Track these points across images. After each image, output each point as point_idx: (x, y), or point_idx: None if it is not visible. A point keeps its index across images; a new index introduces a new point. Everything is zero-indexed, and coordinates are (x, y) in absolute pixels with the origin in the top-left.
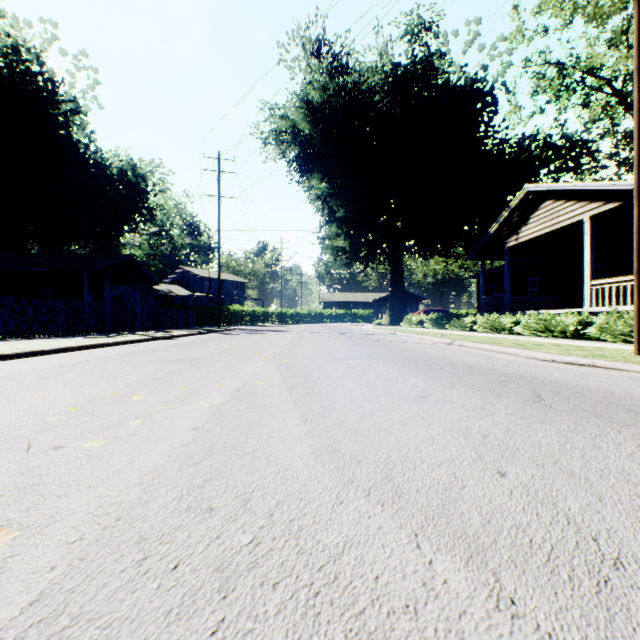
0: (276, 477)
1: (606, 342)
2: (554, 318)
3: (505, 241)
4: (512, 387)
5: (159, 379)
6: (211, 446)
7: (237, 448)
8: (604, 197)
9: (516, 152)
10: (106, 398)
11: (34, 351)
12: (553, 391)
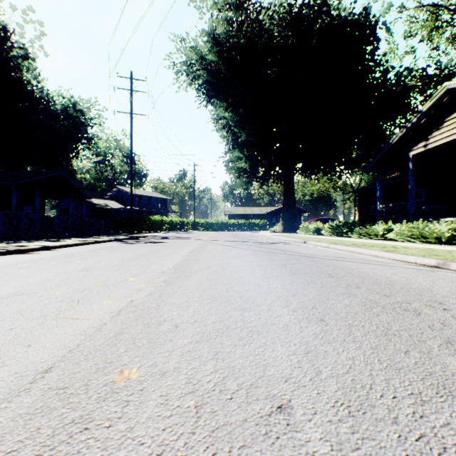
0: None
1: None
2: None
3: (409, 149)
4: None
5: None
6: None
7: None
8: None
9: (393, 84)
10: None
11: None
12: None
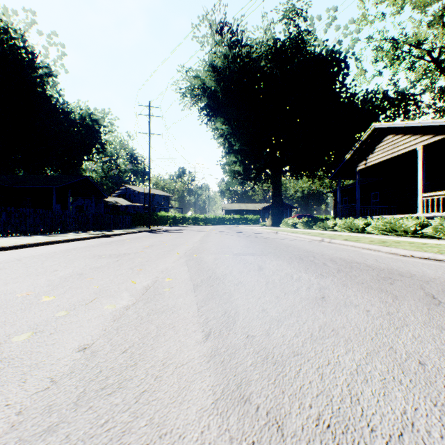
0: None
1: (442, 240)
2: (397, 221)
3: (356, 165)
4: (400, 285)
5: (81, 275)
6: (85, 386)
7: (117, 392)
8: (433, 131)
9: (362, 103)
10: (17, 299)
11: None
12: (442, 290)
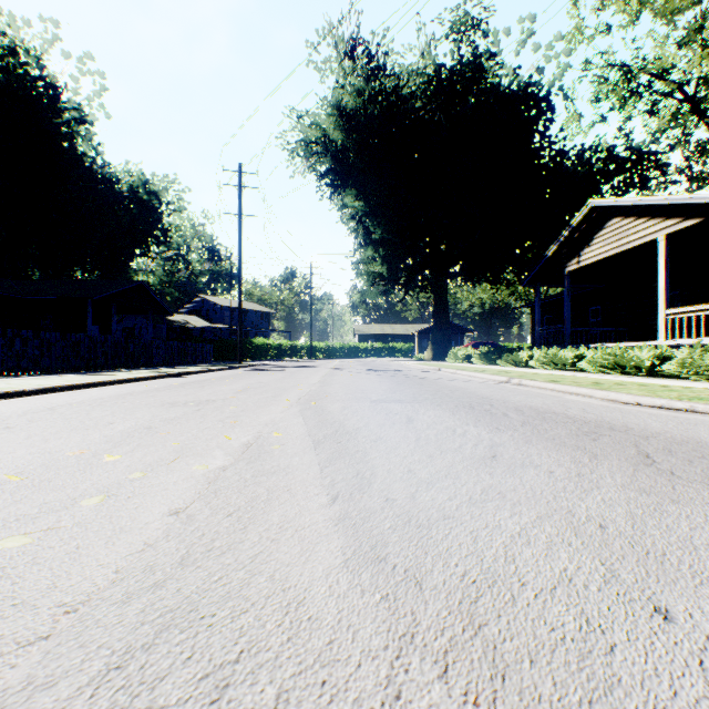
0: (282, 622)
1: (691, 380)
2: (626, 352)
3: (565, 265)
4: (606, 442)
5: (150, 430)
6: (188, 548)
7: (228, 553)
8: (682, 213)
9: (575, 166)
10: (69, 459)
11: (11, 392)
12: (662, 448)
